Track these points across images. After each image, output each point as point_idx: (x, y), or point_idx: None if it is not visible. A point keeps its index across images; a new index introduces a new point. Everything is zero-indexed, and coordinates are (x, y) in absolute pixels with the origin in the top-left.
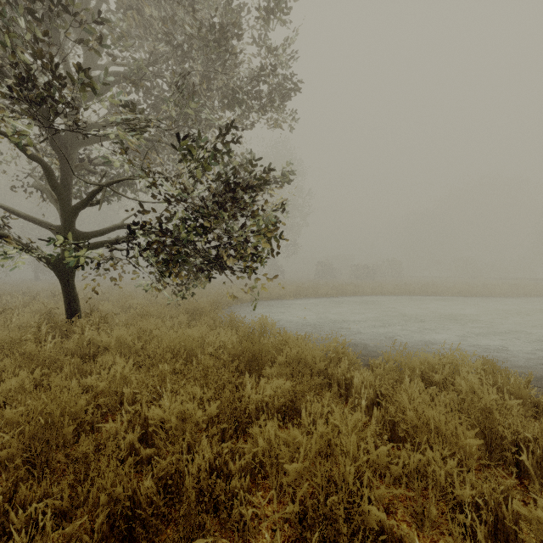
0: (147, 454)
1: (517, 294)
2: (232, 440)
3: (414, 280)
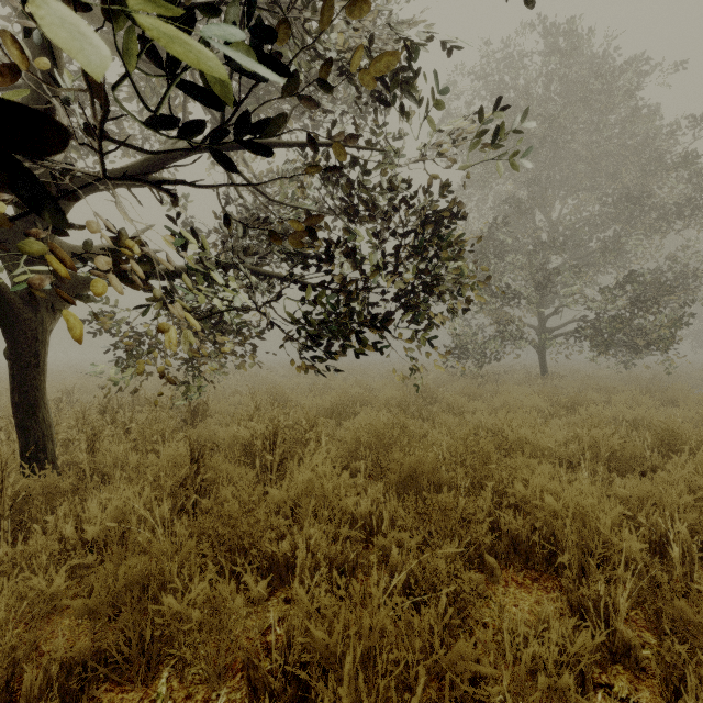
0: None
1: None
2: (609, 406)
3: None
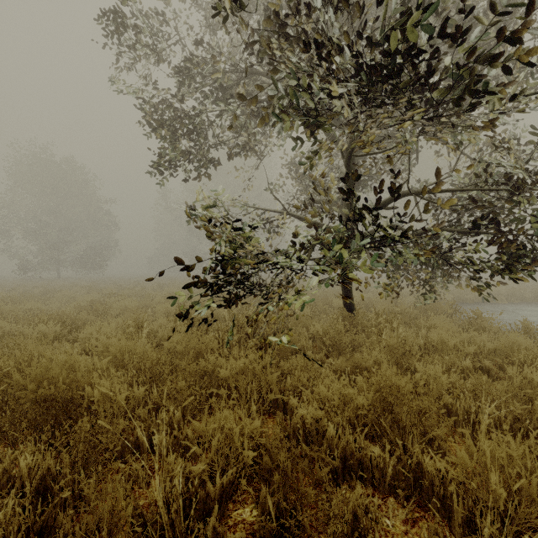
0: None
1: None
2: None
3: None
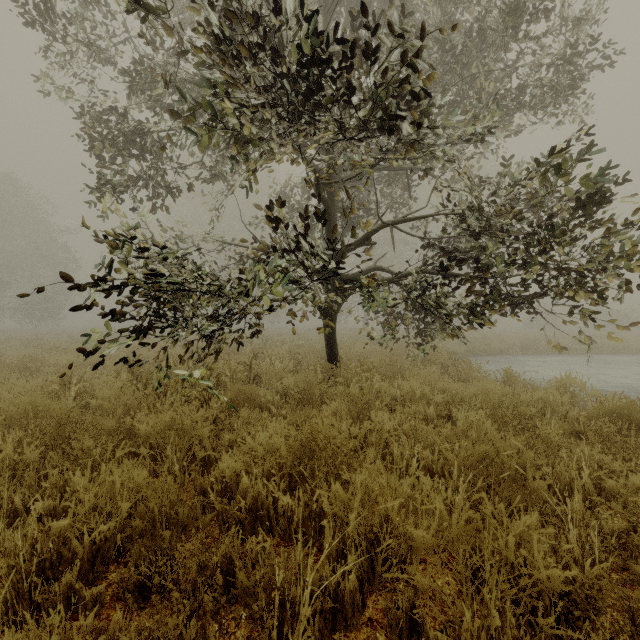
0: (613, 529)
1: None
2: None
3: None
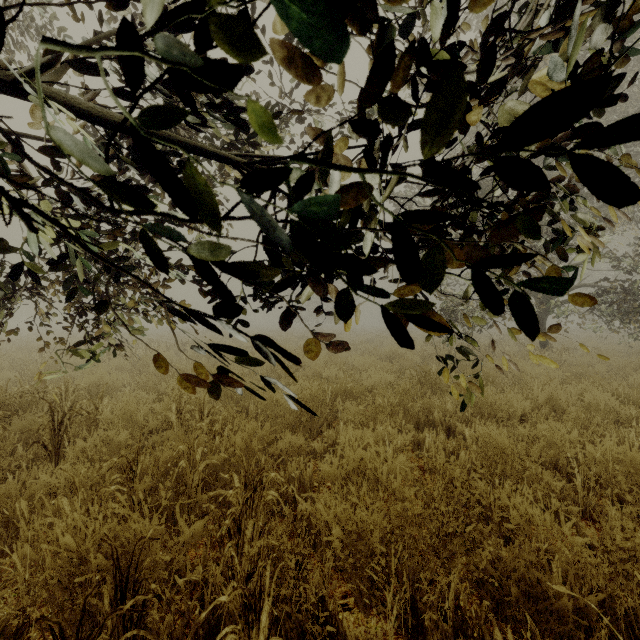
0: None
1: None
2: None
3: None
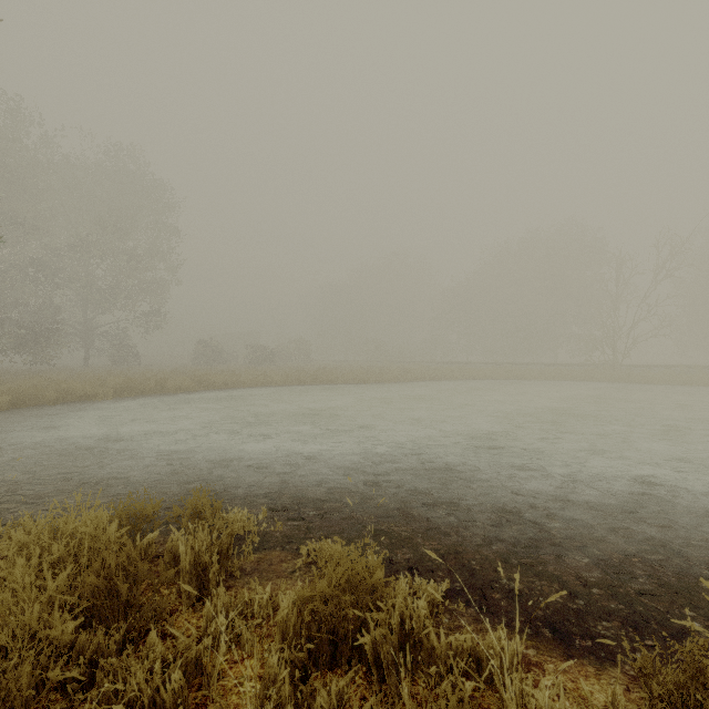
0: None
1: (406, 379)
2: None
3: (321, 365)
